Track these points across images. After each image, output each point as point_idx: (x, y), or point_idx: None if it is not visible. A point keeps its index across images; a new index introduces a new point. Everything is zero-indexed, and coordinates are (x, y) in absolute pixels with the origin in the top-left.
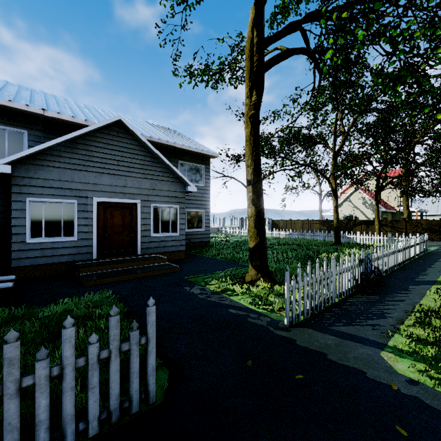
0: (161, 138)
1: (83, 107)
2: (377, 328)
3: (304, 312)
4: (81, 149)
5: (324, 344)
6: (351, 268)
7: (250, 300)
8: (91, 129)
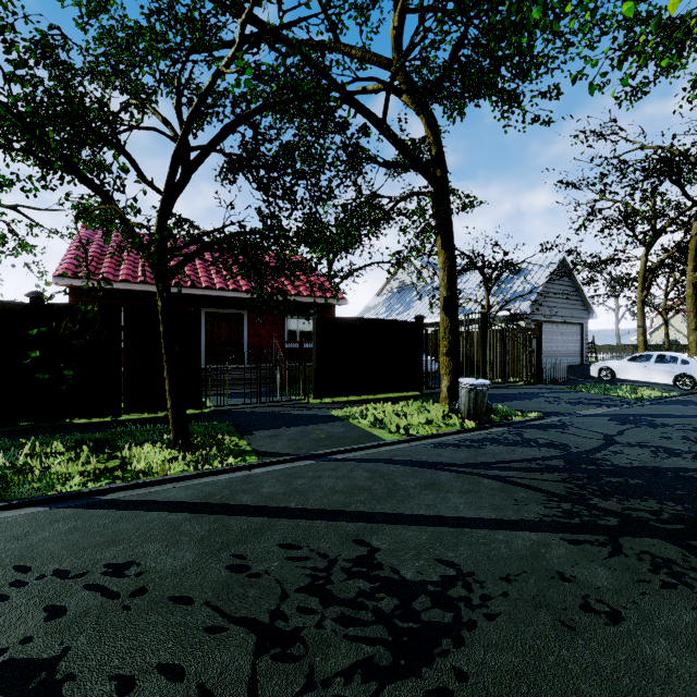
0: None
1: None
2: None
3: None
4: None
5: None
6: None
7: None
8: None
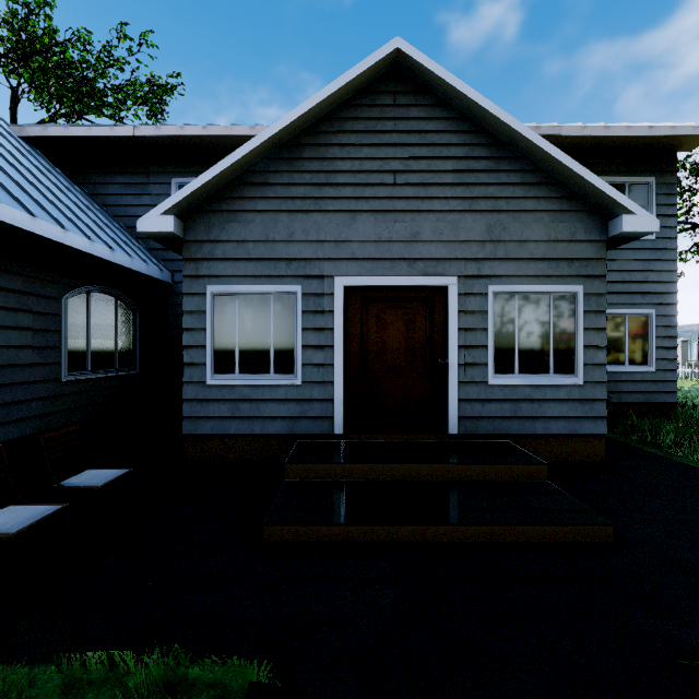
0: None
1: None
2: None
3: None
4: (309, 160)
5: None
6: None
7: None
8: (328, 98)
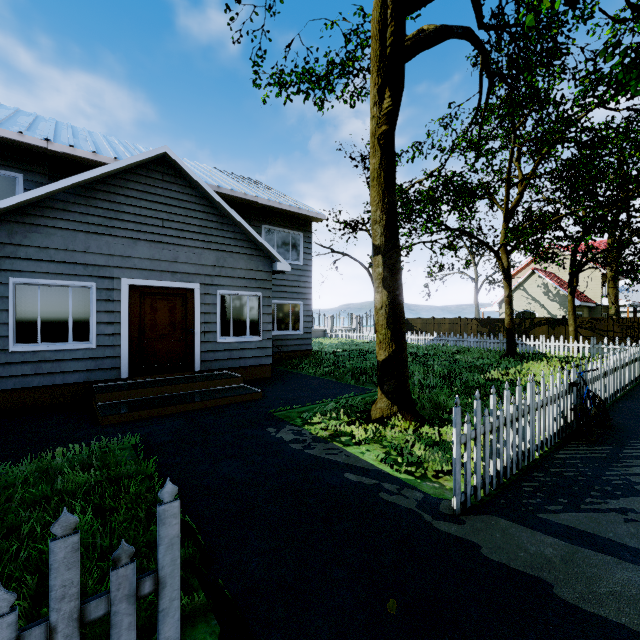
0: (235, 189)
1: (117, 142)
2: (634, 518)
3: (486, 482)
4: (102, 200)
5: (538, 558)
6: (558, 397)
7: (381, 453)
8: (119, 168)
